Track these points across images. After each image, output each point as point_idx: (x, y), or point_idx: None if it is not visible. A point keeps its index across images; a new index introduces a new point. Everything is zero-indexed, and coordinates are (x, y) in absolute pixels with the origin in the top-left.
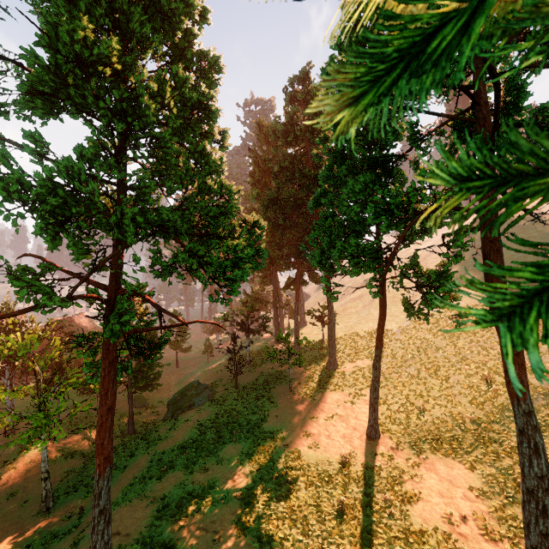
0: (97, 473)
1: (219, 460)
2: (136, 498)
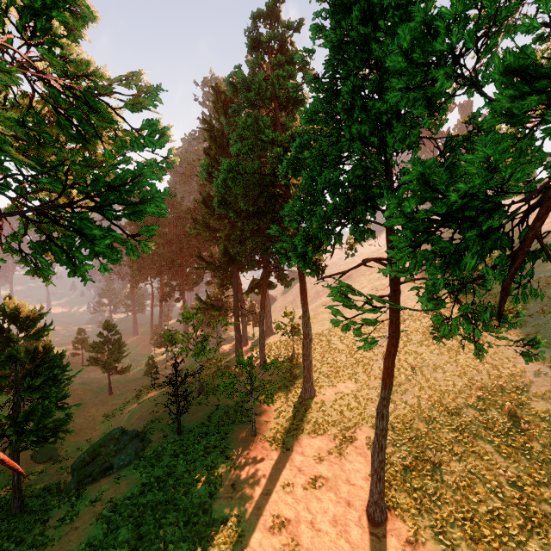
0: None
1: None
2: None
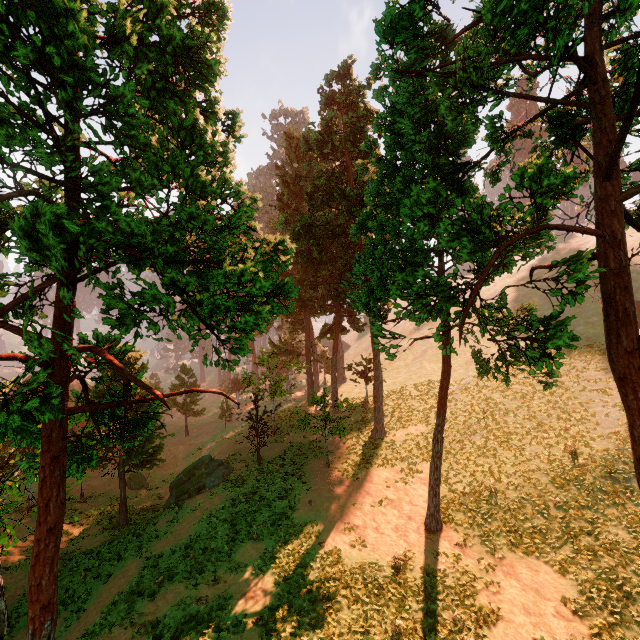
0: (29, 632)
1: (233, 566)
2: (119, 626)
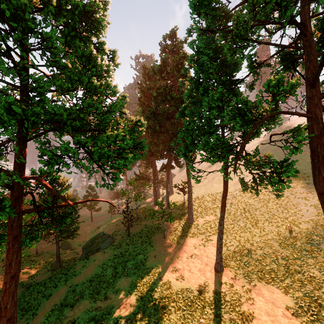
0: None
1: (115, 290)
2: (54, 323)
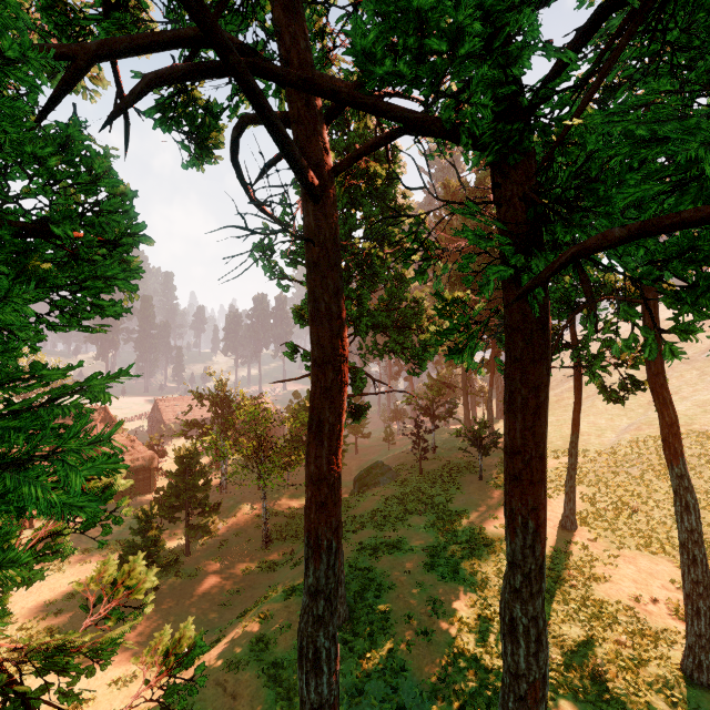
0: None
1: (406, 525)
2: None
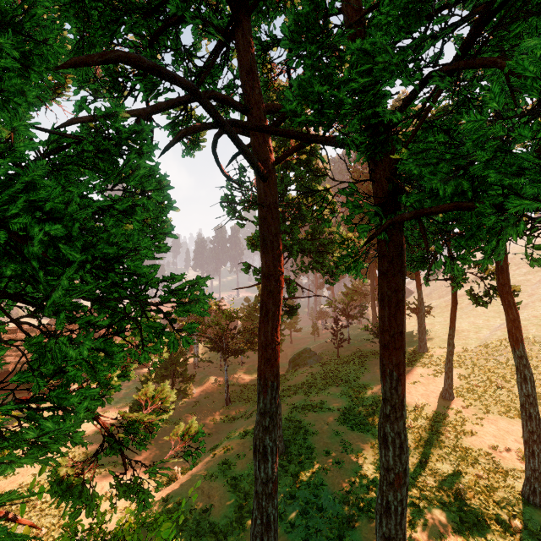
0: None
1: (326, 393)
2: None
